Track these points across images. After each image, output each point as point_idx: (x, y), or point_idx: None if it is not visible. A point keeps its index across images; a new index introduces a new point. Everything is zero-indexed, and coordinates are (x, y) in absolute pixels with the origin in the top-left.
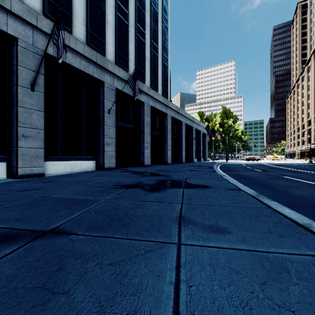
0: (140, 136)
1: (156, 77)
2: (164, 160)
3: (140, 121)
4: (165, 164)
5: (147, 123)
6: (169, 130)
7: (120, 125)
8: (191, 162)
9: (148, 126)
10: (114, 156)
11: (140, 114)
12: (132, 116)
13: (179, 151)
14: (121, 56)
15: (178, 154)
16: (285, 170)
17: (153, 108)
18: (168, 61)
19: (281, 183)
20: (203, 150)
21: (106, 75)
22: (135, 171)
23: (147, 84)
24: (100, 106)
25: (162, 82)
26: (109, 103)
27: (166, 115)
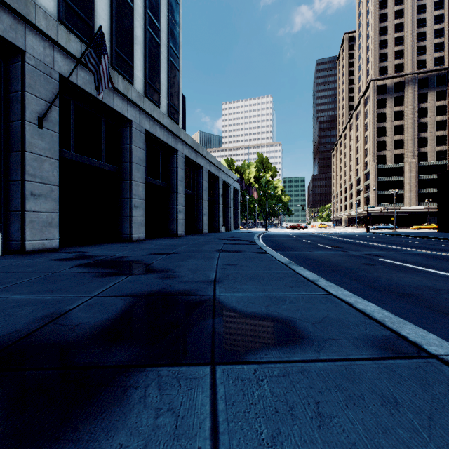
0: (124, 184)
1: (157, 80)
2: (171, 229)
3: (124, 157)
4: (174, 236)
5: (138, 161)
6: (180, 178)
7: (75, 159)
8: (216, 232)
9: (141, 166)
10: (57, 222)
11: (124, 143)
12: (105, 144)
13: (199, 215)
14: (74, 10)
15: (197, 220)
16: (361, 245)
17: (150, 136)
18: (178, 59)
19: (411, 280)
20: (233, 214)
21: (31, 38)
22: (98, 257)
23: (139, 89)
24: (15, 107)
25: (167, 93)
26: (40, 104)
27: (175, 153)
